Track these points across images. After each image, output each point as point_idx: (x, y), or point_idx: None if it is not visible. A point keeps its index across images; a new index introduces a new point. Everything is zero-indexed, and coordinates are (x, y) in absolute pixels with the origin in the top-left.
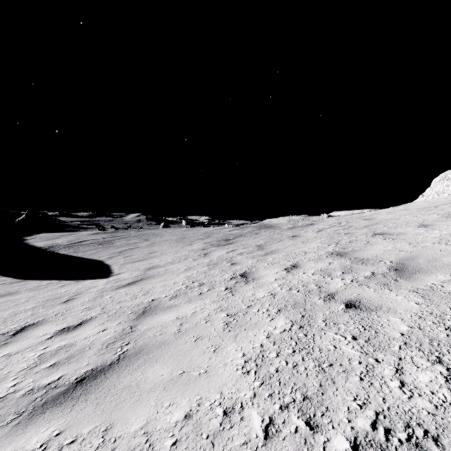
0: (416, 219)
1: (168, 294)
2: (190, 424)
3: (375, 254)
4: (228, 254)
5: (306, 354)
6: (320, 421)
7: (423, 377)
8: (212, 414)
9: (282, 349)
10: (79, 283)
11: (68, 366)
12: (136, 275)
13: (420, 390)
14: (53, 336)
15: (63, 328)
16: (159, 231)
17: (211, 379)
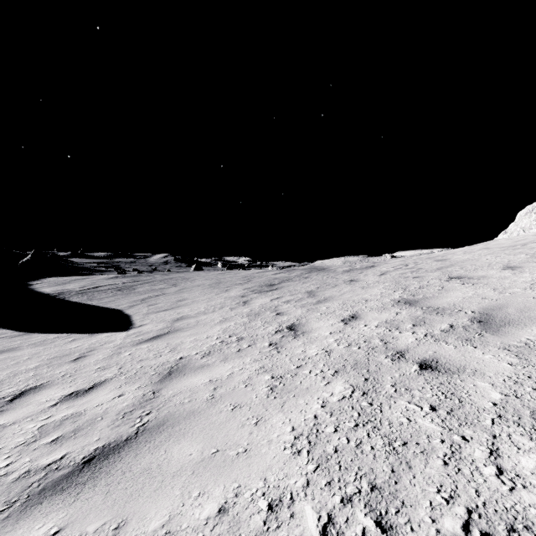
0: (499, 260)
1: (200, 350)
2: (225, 522)
3: (452, 302)
4: (273, 302)
5: (372, 429)
6: (394, 520)
7: (526, 461)
8: (253, 508)
9: (342, 422)
10: (93, 337)
11: (74, 441)
12: (161, 327)
13: (524, 480)
14: (58, 403)
15: (70, 393)
16: (190, 275)
17: (251, 461)
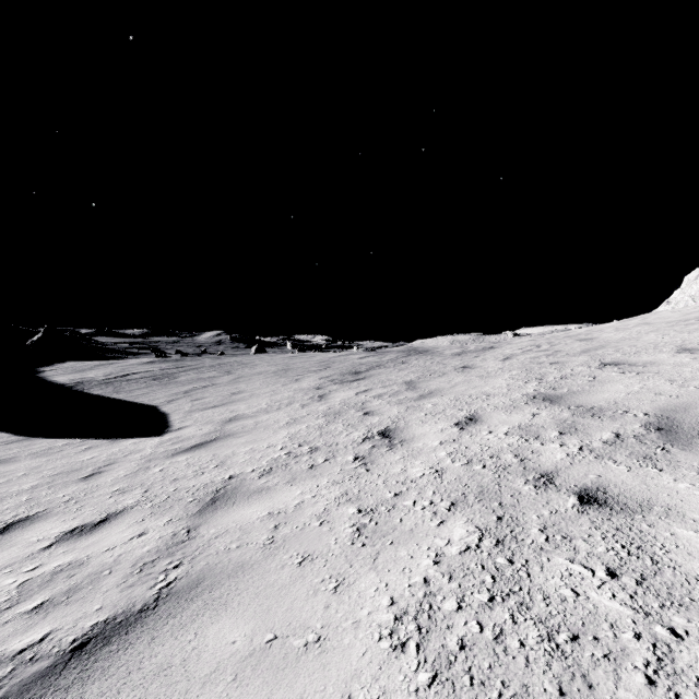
0: (669, 339)
1: (258, 466)
2: None
3: (612, 400)
4: (359, 397)
5: (517, 608)
6: None
7: None
8: None
9: (468, 593)
10: (114, 444)
11: (64, 610)
12: (207, 431)
13: None
14: (53, 543)
15: (73, 528)
16: (249, 358)
17: (328, 659)
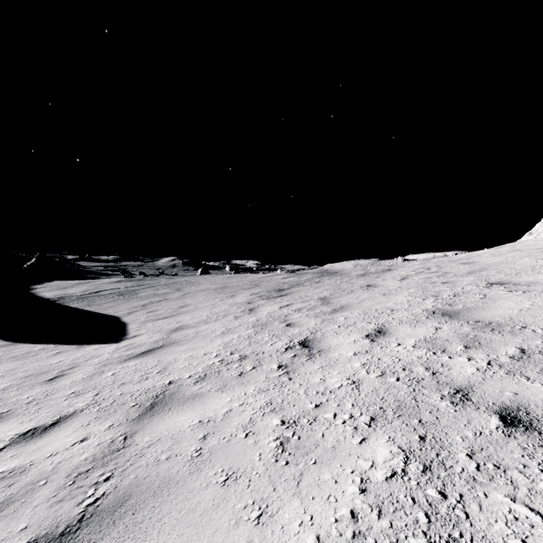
0: None
1: (194, 372)
2: None
3: (507, 316)
4: (282, 310)
5: None
6: None
7: None
8: None
9: (402, 536)
10: (80, 350)
11: None
12: (156, 339)
13: None
14: (6, 446)
15: (26, 431)
16: (196, 278)
17: None
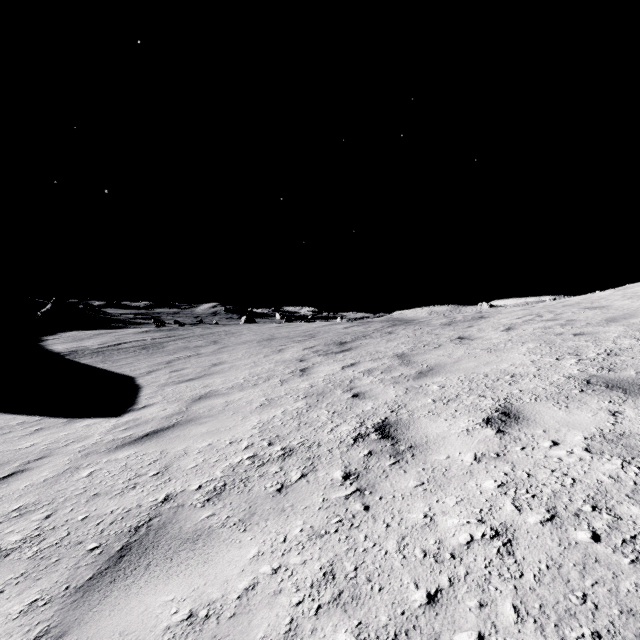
0: None
1: (208, 479)
2: None
3: None
4: (345, 372)
5: None
6: None
7: None
8: None
9: None
10: (67, 426)
11: None
12: (170, 412)
13: None
14: None
15: None
16: (238, 328)
17: None
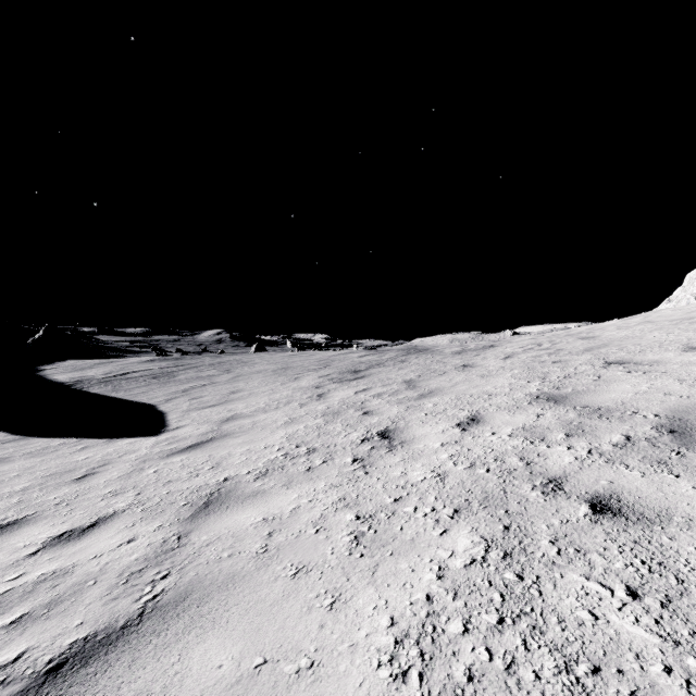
0: (674, 338)
1: (254, 468)
2: None
3: (619, 400)
4: (358, 396)
5: (530, 632)
6: None
7: None
8: None
9: (475, 613)
10: (110, 444)
11: (43, 624)
12: (204, 430)
13: None
14: (40, 550)
15: (61, 533)
16: (249, 357)
17: (321, 690)
